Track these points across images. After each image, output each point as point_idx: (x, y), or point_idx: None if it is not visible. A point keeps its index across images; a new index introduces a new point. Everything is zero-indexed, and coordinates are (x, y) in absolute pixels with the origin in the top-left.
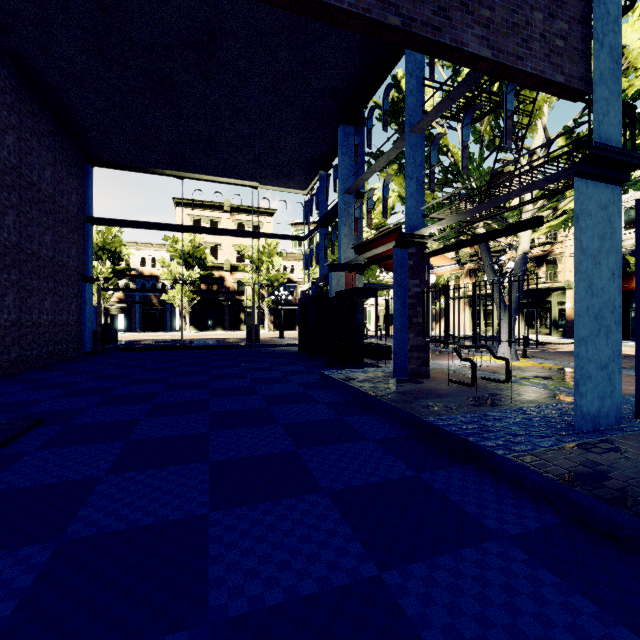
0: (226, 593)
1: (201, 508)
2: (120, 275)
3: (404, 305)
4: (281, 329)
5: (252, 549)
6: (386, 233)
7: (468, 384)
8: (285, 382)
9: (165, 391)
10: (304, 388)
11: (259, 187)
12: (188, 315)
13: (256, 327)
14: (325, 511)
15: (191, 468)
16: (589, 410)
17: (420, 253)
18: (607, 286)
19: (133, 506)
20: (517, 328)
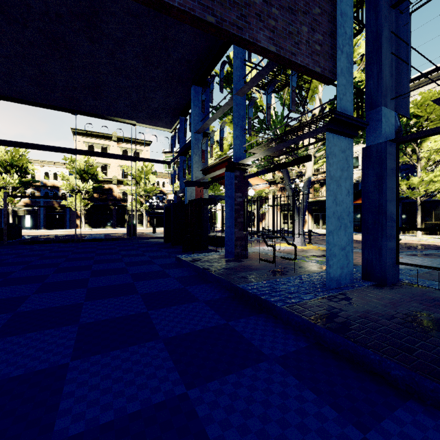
0: (70, 419)
1: (64, 359)
2: (26, 185)
3: (232, 210)
4: (154, 226)
5: (98, 385)
6: (222, 161)
7: (271, 261)
8: (150, 264)
9: (55, 273)
10: (163, 268)
11: (136, 124)
12: (83, 216)
13: (134, 225)
14: (158, 352)
15: (63, 330)
16: (335, 275)
17: (242, 175)
18: (345, 199)
19: (7, 362)
20: (309, 225)
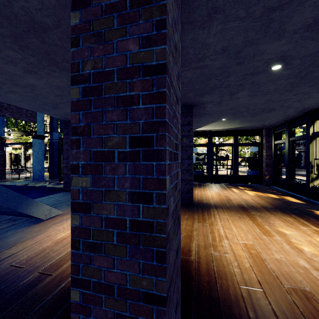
0: None
1: None
2: None
3: None
4: None
5: None
6: None
7: (18, 179)
8: None
9: None
10: None
11: None
12: None
13: None
14: None
15: None
16: (36, 178)
17: (2, 143)
18: (41, 157)
19: None
20: None
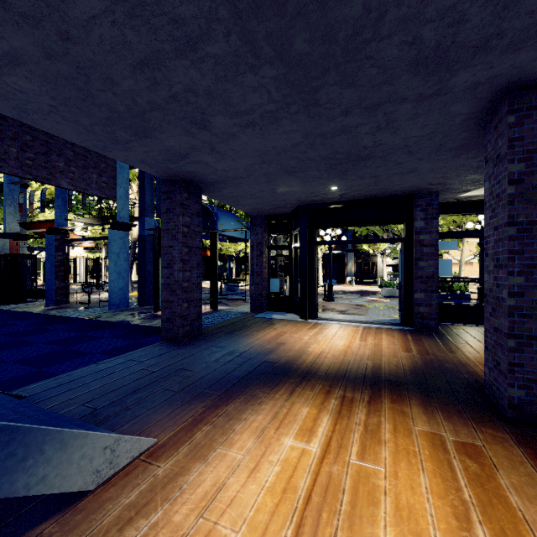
0: None
1: None
2: None
3: (54, 265)
4: None
5: None
6: (44, 221)
7: (87, 303)
8: None
9: None
10: None
11: None
12: None
13: None
14: None
15: None
16: (115, 303)
17: (63, 239)
18: (123, 263)
19: None
20: None
